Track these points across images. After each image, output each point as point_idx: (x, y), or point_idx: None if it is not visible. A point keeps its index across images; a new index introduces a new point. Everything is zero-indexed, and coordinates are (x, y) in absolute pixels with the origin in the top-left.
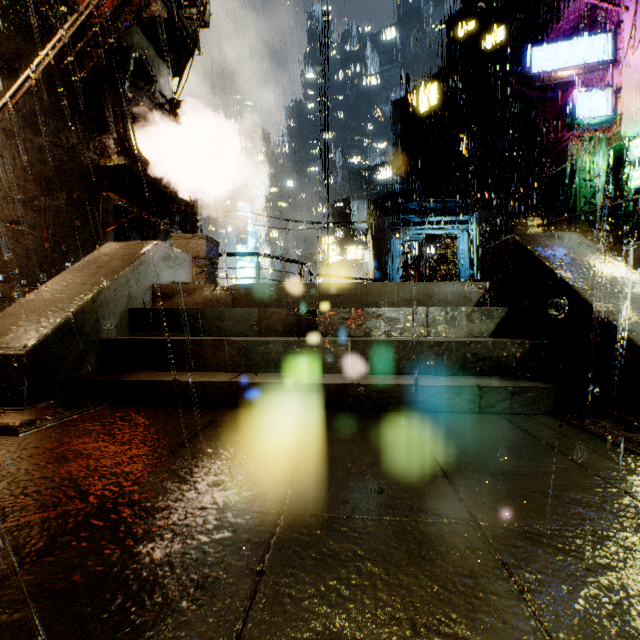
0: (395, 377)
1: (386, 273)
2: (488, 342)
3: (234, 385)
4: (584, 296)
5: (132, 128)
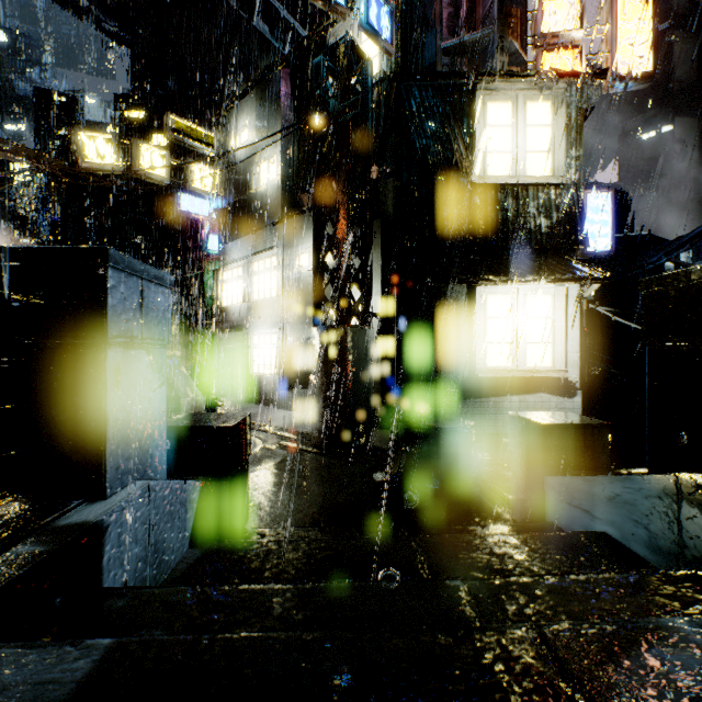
0: None
1: None
2: None
3: None
4: (172, 383)
5: None
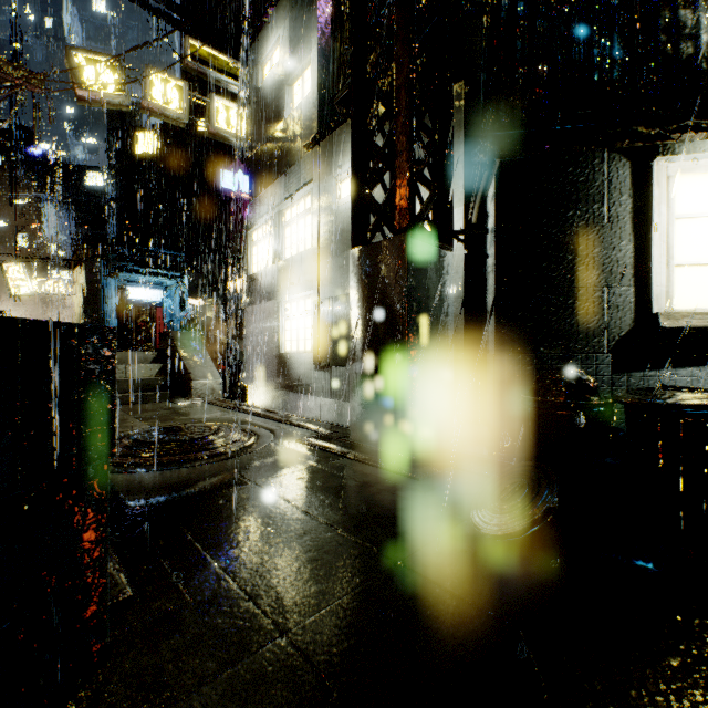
0: None
1: (96, 315)
2: (151, 379)
3: None
4: (185, 362)
5: None
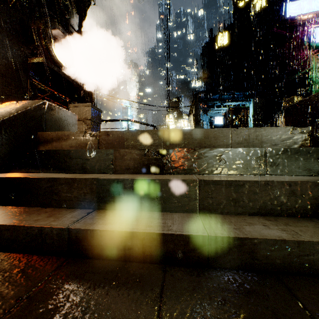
0: (249, 220)
1: None
2: None
3: (73, 232)
4: None
5: (50, 42)
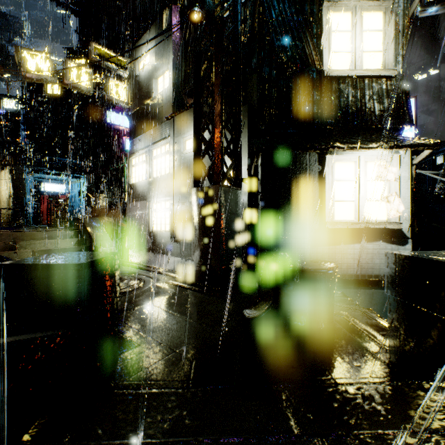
0: None
1: (20, 202)
2: (72, 248)
3: None
4: (92, 237)
5: None
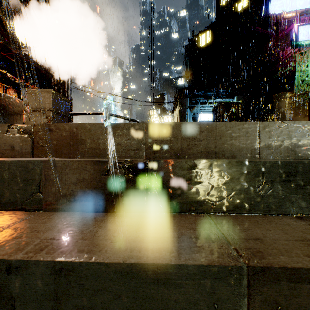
0: None
1: None
2: None
3: None
4: None
5: (5, 14)
